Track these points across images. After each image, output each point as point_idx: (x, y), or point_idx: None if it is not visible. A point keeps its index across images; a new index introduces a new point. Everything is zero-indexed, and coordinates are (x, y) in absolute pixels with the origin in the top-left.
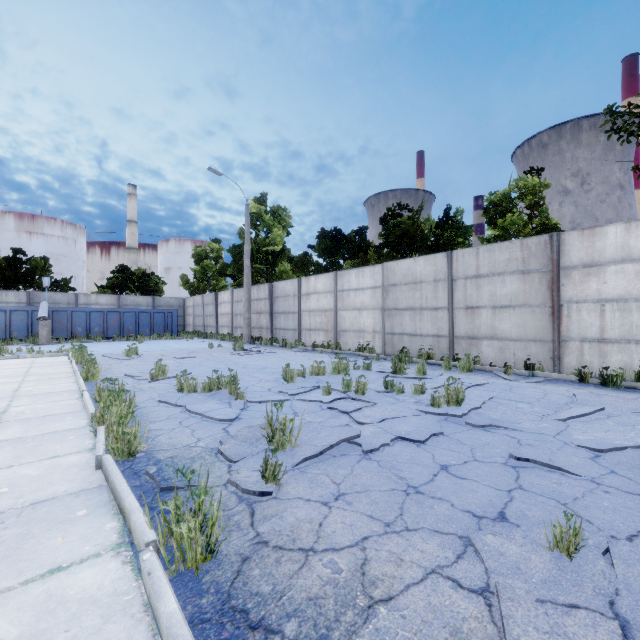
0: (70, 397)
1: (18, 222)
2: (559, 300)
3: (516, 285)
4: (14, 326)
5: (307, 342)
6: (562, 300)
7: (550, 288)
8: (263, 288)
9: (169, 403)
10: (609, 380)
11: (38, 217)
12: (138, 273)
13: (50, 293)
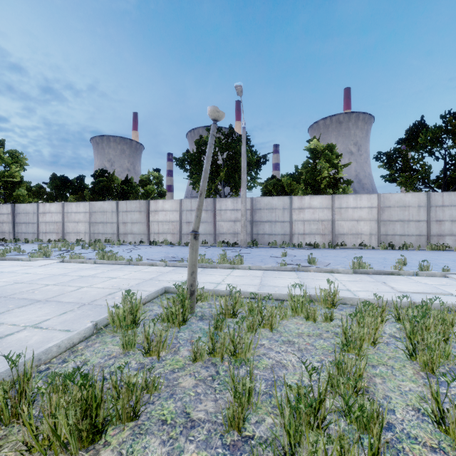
0: None
1: None
2: (149, 221)
3: (138, 215)
4: None
5: (44, 240)
6: (150, 221)
7: (147, 217)
8: (6, 207)
9: None
10: (155, 243)
11: None
12: None
13: None
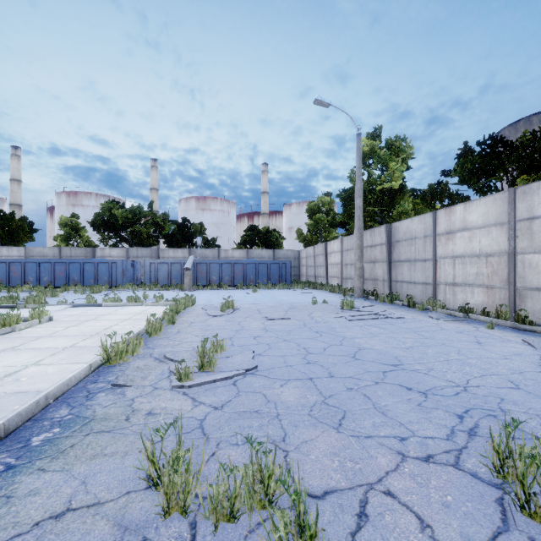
0: None
1: (197, 203)
2: None
3: None
4: (173, 275)
5: (448, 302)
6: None
7: None
8: (378, 231)
9: None
10: None
11: (207, 198)
12: (264, 231)
13: (202, 250)
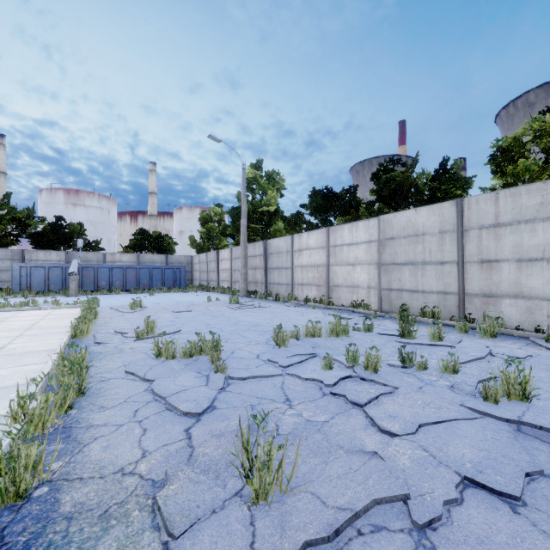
0: (43, 359)
1: (66, 196)
2: None
3: None
4: (51, 280)
5: (299, 296)
6: None
7: None
8: (258, 245)
9: (136, 375)
10: None
11: (81, 192)
12: (155, 235)
13: (84, 252)
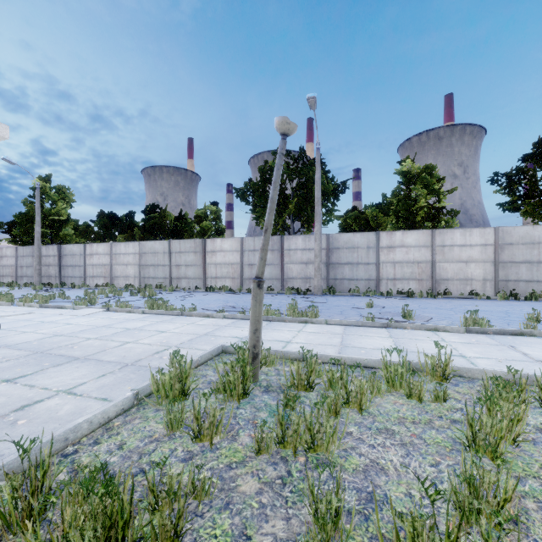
0: None
1: None
2: (205, 263)
3: (193, 257)
4: None
5: (91, 284)
6: (206, 263)
7: (203, 259)
8: (52, 248)
9: (37, 302)
10: (212, 290)
11: None
12: None
13: None
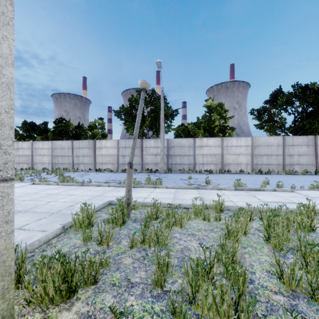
0: None
1: None
2: (95, 155)
3: (87, 151)
4: None
5: (17, 168)
6: (96, 155)
7: (94, 152)
8: None
9: None
10: (100, 171)
11: None
12: None
13: None
